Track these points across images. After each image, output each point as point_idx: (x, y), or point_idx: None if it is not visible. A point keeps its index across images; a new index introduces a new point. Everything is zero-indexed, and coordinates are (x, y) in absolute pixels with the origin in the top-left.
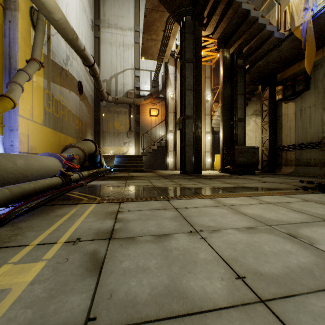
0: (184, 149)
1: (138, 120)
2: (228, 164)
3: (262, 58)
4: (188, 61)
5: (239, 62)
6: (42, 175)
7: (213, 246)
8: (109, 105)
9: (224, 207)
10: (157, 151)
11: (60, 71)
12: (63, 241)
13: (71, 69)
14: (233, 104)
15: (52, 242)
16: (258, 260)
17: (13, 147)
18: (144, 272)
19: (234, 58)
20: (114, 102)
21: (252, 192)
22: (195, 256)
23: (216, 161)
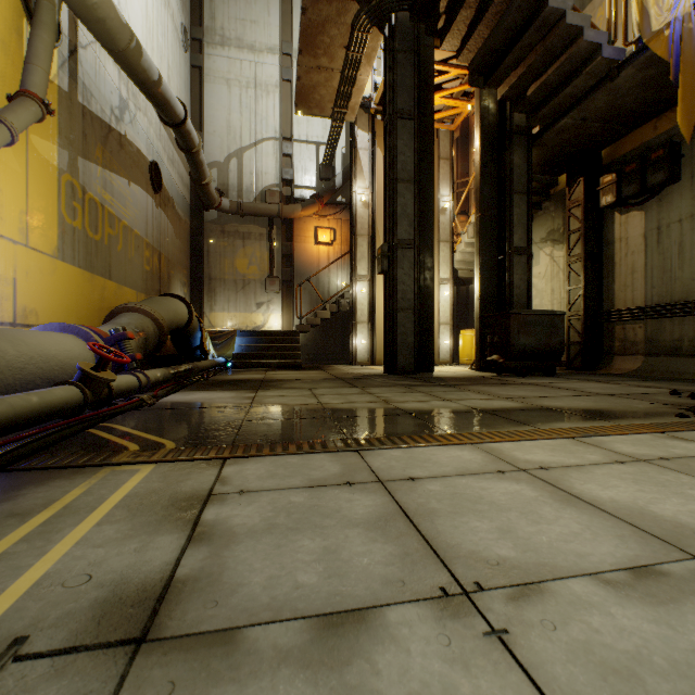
0: (392, 317)
1: (290, 253)
2: (495, 352)
3: (571, 109)
4: (403, 116)
5: (519, 119)
6: (32, 382)
7: (551, 690)
8: (225, 219)
9: (520, 478)
10: (332, 322)
11: (103, 133)
12: None
13: (133, 133)
14: (504, 216)
15: None
16: None
17: None
18: None
19: (507, 111)
20: (235, 213)
21: (572, 423)
22: None
23: (463, 344)
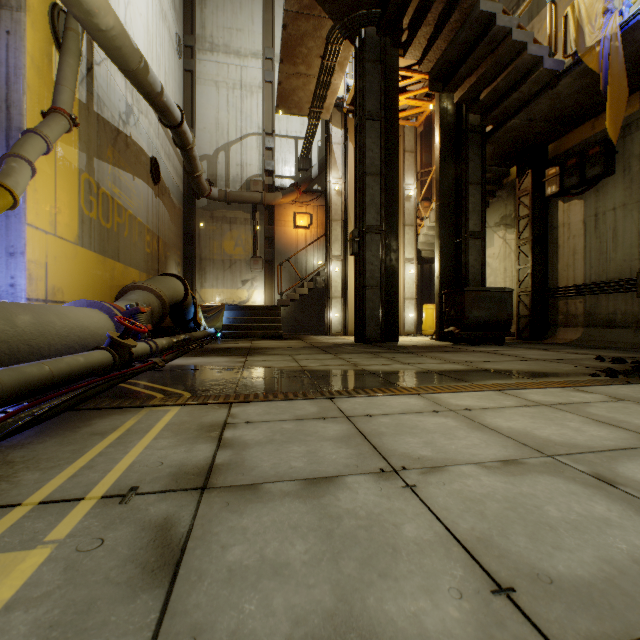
0: (362, 294)
1: (272, 236)
2: (451, 324)
3: (518, 112)
4: (371, 118)
5: (473, 119)
6: (73, 347)
7: (433, 505)
8: (214, 206)
9: (449, 415)
10: (309, 297)
11: (113, 136)
12: (98, 496)
13: (137, 134)
14: (460, 204)
15: (74, 498)
16: (538, 543)
17: (15, 289)
18: (277, 575)
19: (463, 112)
20: (223, 201)
21: (503, 380)
22: (393, 533)
23: (425, 317)
